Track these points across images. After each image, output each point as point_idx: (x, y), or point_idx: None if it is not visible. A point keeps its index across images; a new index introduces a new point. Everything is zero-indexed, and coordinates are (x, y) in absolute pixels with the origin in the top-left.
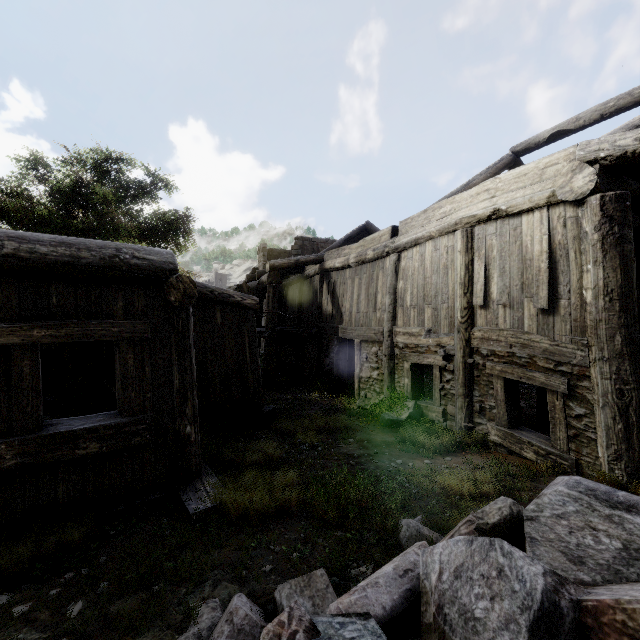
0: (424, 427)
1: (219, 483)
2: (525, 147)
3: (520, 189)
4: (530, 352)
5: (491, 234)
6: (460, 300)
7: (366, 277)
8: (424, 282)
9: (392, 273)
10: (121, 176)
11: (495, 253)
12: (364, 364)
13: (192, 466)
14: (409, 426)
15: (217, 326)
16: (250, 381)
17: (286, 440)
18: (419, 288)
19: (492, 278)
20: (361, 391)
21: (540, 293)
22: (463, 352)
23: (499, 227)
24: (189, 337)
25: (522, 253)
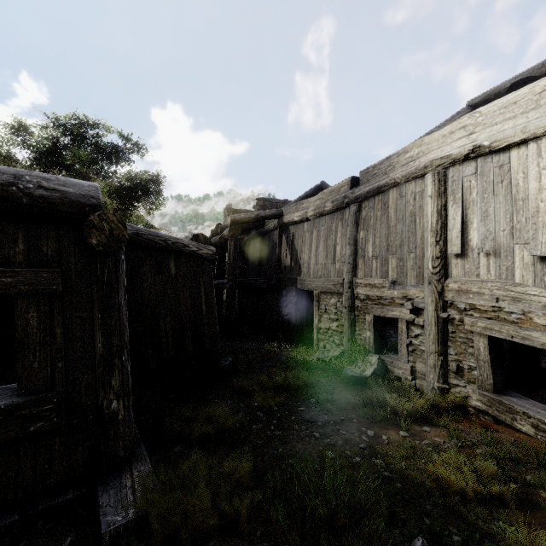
0: (392, 387)
1: (152, 474)
2: (484, 99)
3: (508, 120)
4: (524, 307)
5: (469, 175)
6: (431, 249)
7: (324, 229)
8: (388, 231)
9: (352, 223)
10: (97, 140)
11: (474, 195)
12: (323, 315)
13: (119, 451)
14: (375, 384)
15: (171, 277)
16: (206, 334)
17: (242, 401)
18: (382, 238)
19: (471, 223)
20: (320, 342)
21: (539, 238)
22: (435, 305)
23: (480, 166)
24: (117, 290)
25: (511, 193)
